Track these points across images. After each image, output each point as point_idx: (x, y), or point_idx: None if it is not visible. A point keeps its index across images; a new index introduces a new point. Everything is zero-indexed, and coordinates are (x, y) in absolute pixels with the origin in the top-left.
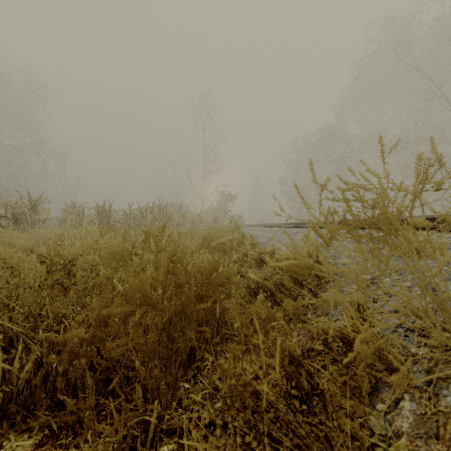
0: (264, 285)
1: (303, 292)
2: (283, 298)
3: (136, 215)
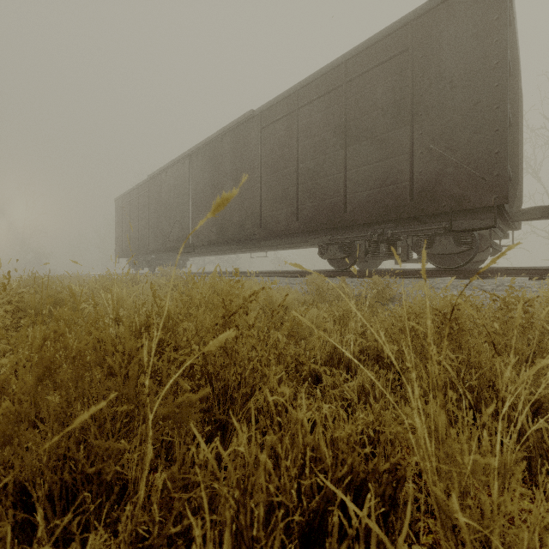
0: None
1: None
2: None
3: None
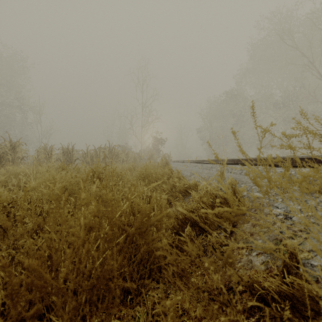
0: (190, 217)
1: (224, 224)
2: (207, 228)
3: (92, 154)
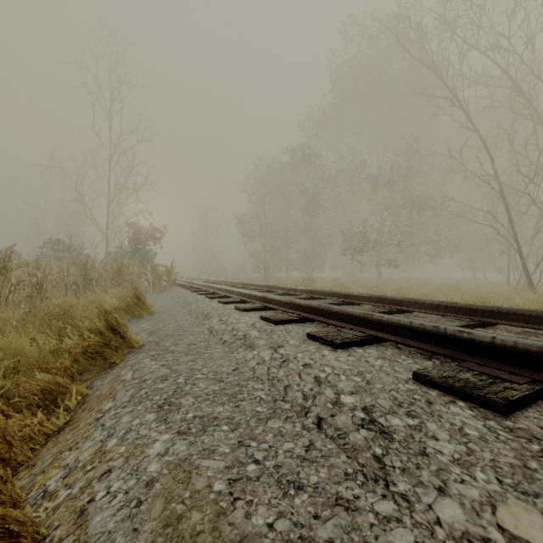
0: None
1: None
2: None
3: None
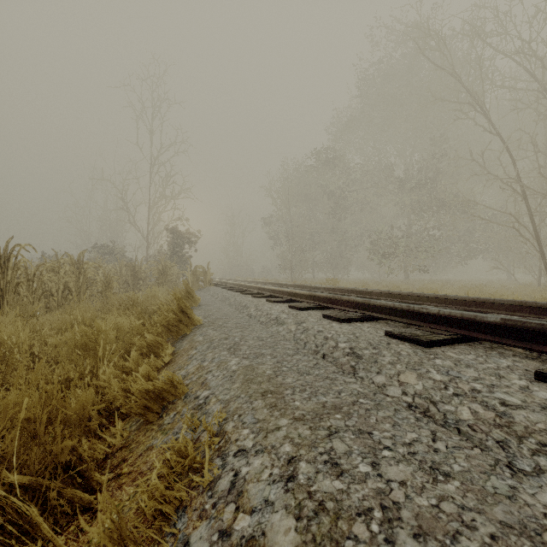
0: None
1: None
2: None
3: None
